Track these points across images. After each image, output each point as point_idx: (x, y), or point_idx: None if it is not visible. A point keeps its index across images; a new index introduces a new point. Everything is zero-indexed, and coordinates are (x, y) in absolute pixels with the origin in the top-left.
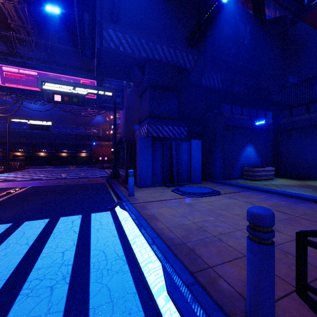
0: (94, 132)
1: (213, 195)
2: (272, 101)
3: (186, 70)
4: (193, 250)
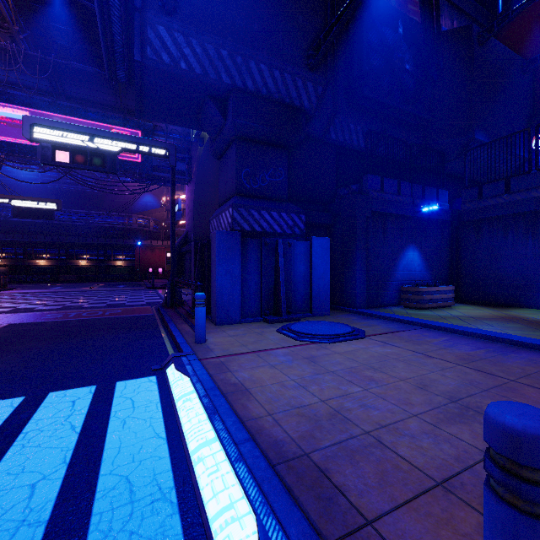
0: (140, 224)
1: (353, 338)
2: (447, 173)
3: (304, 111)
4: (327, 474)
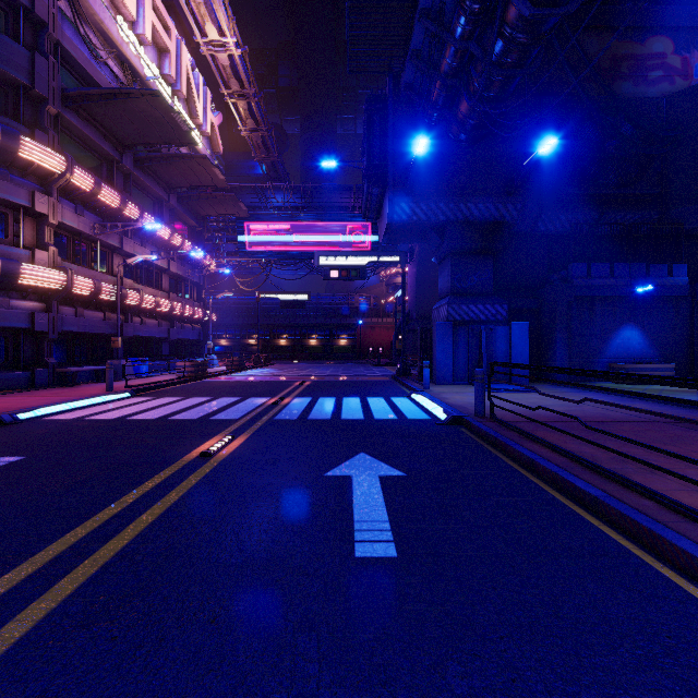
0: (361, 303)
1: (524, 392)
2: None
3: (506, 223)
4: (466, 407)
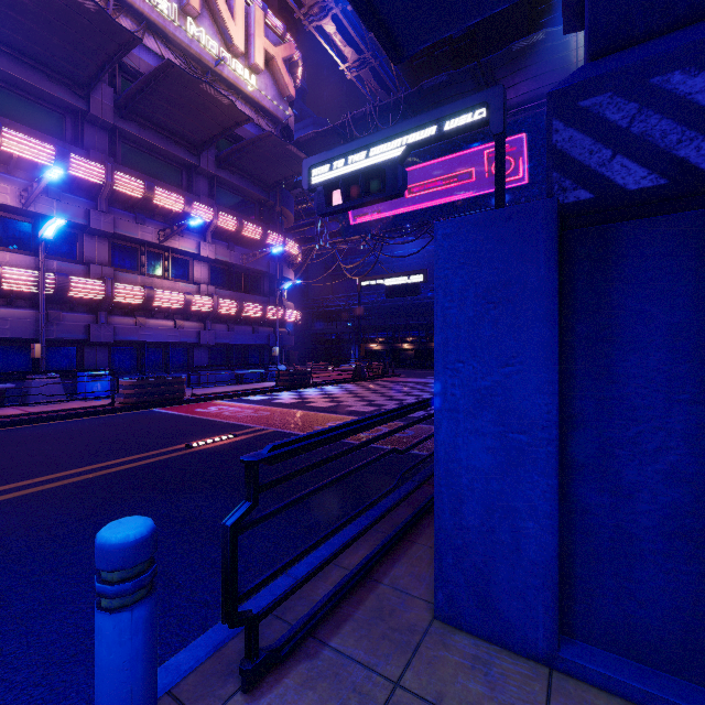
0: None
1: None
2: None
3: None
4: None
